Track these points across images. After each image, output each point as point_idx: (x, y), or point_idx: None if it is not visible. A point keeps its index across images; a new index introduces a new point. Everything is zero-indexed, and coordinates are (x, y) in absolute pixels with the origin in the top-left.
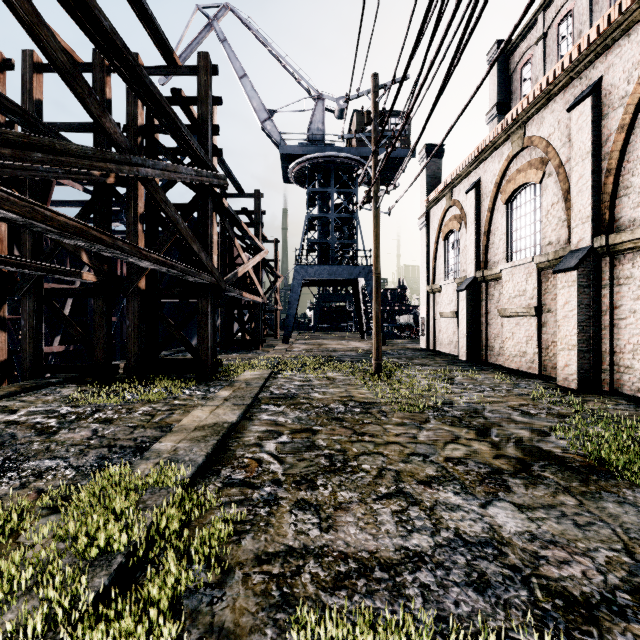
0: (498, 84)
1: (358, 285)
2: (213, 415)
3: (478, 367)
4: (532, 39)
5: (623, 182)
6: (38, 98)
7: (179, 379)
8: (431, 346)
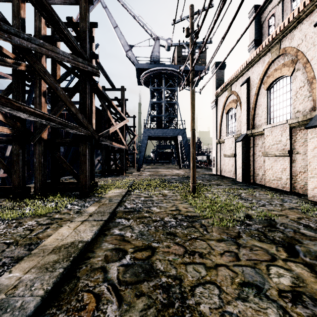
0: (255, 29)
1: (177, 140)
2: (74, 232)
3: (251, 186)
4: (275, 2)
5: None
6: None
7: (69, 195)
8: (218, 173)
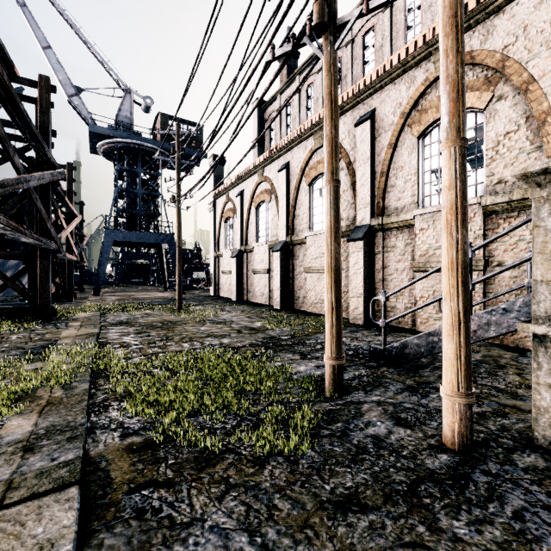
0: (258, 126)
1: (162, 247)
2: (81, 331)
3: (241, 303)
4: (275, 107)
5: (297, 213)
6: None
7: (17, 322)
8: (217, 293)
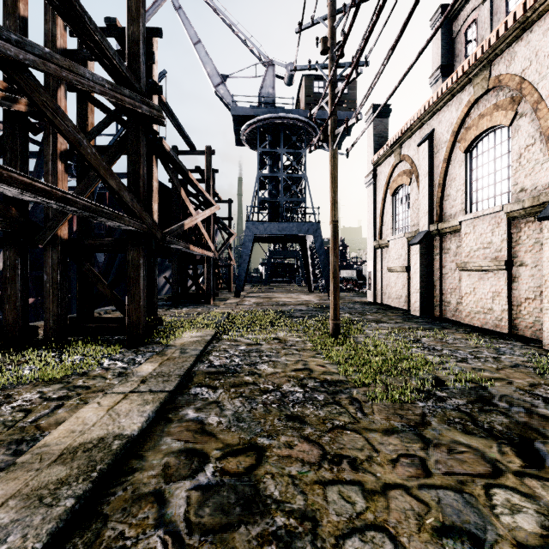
0: (442, 47)
1: (306, 242)
2: (108, 417)
3: (437, 324)
4: None
5: None
6: None
7: (108, 342)
8: (378, 300)
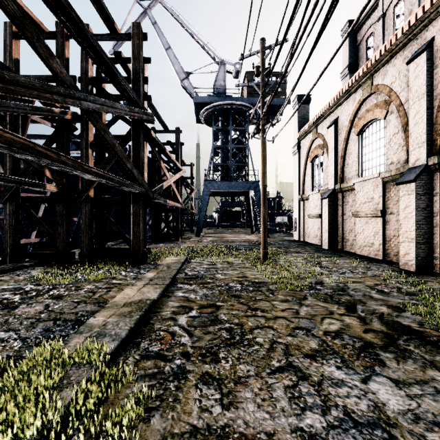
0: (349, 51)
1: (249, 195)
2: (139, 293)
3: (337, 254)
4: (374, 18)
5: None
6: (16, 57)
7: (119, 263)
8: (301, 238)
